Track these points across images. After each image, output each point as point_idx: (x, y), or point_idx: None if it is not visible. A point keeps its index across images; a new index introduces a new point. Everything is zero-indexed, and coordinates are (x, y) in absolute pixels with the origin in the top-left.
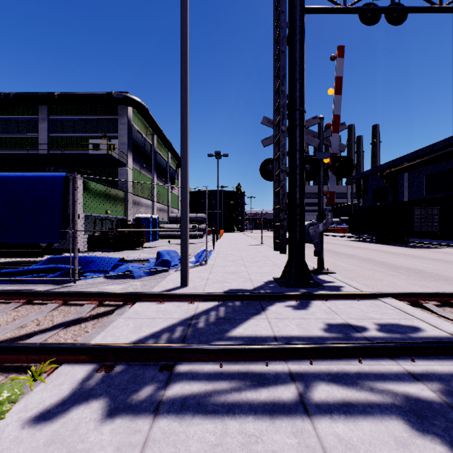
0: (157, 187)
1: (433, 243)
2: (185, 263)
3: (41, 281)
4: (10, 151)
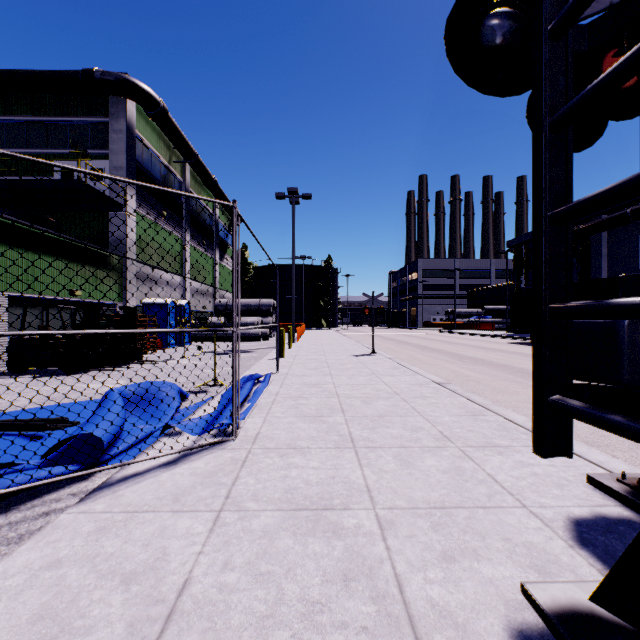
0: (192, 253)
1: None
2: None
3: None
4: None
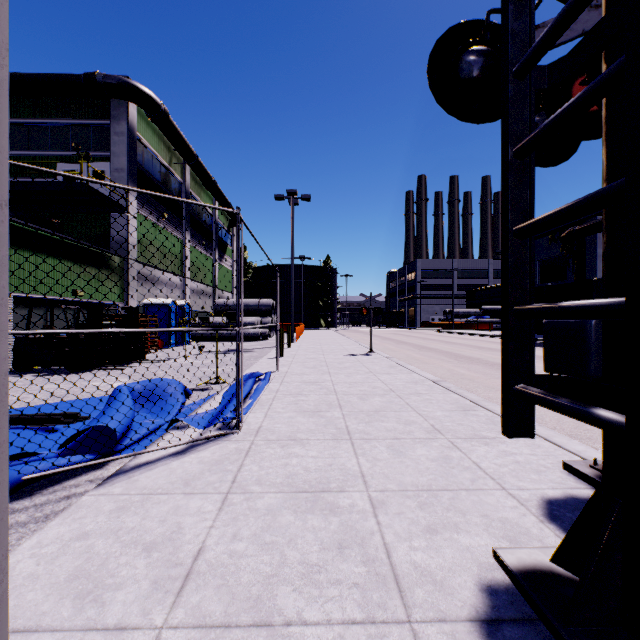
0: (192, 254)
1: None
2: None
3: None
4: None
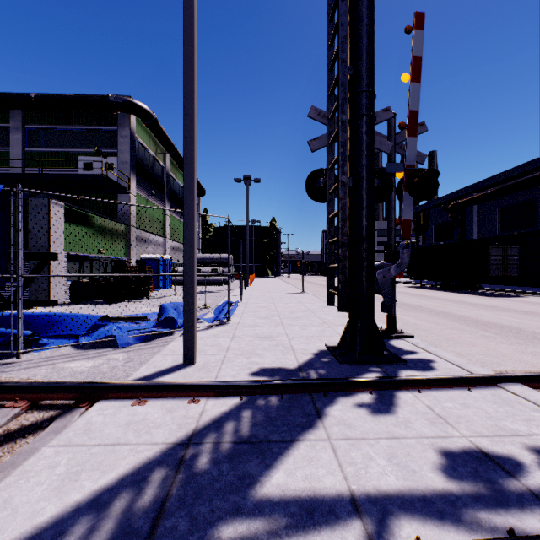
0: (171, 220)
1: (512, 290)
2: (190, 328)
3: None
4: None
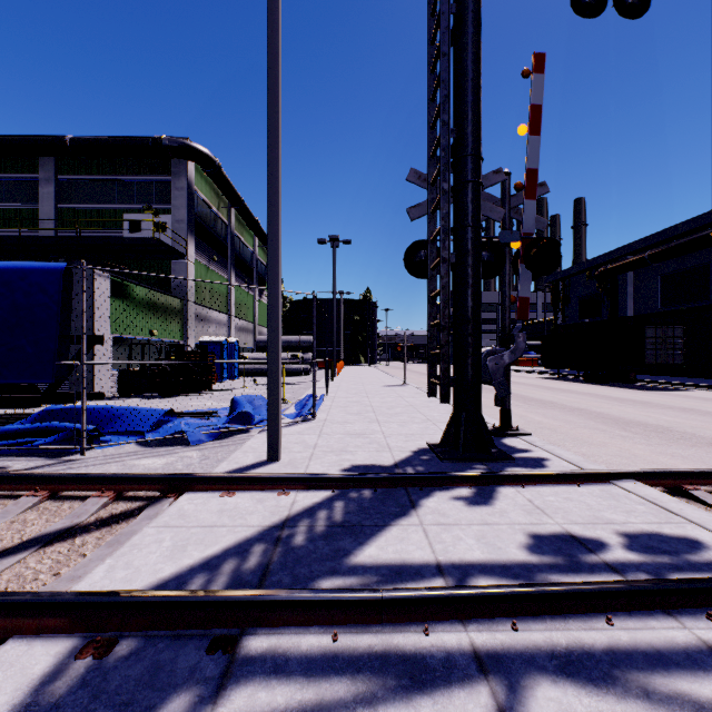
0: (236, 292)
1: (675, 382)
2: (274, 420)
3: (23, 451)
4: None
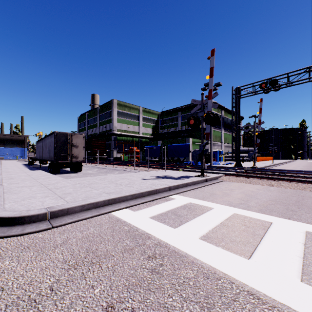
0: (224, 135)
1: None
2: (211, 161)
3: None
4: (170, 129)
